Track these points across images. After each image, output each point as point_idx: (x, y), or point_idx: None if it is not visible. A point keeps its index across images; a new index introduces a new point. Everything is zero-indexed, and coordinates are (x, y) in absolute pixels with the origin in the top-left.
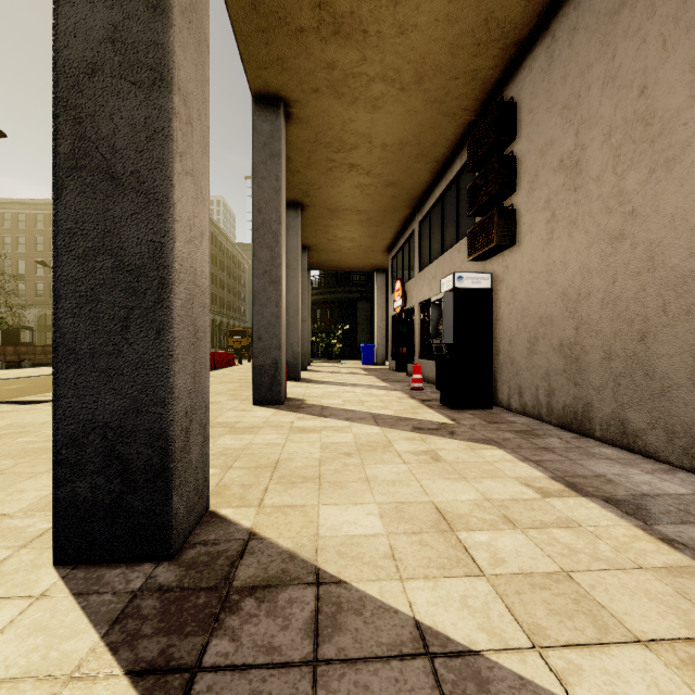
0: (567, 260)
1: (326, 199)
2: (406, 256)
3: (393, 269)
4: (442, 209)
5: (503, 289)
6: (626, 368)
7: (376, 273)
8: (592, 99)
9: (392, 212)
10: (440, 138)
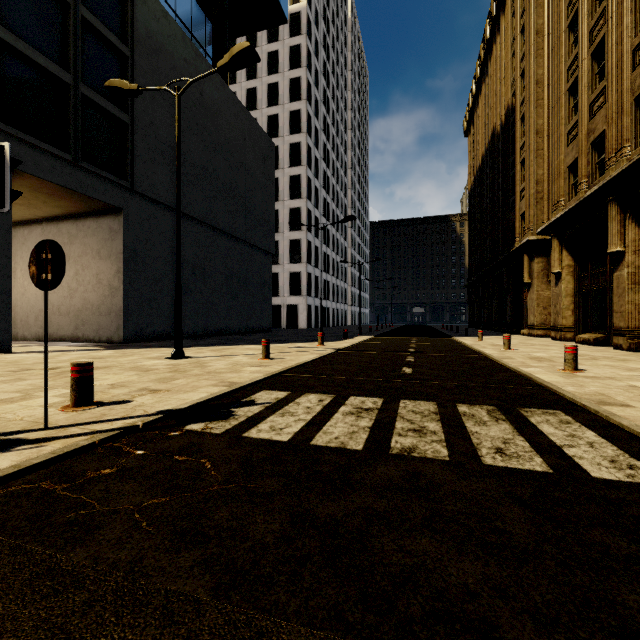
0: (13, 295)
1: None
2: None
3: None
4: None
5: None
6: (25, 323)
7: None
8: (19, 258)
9: None
10: None
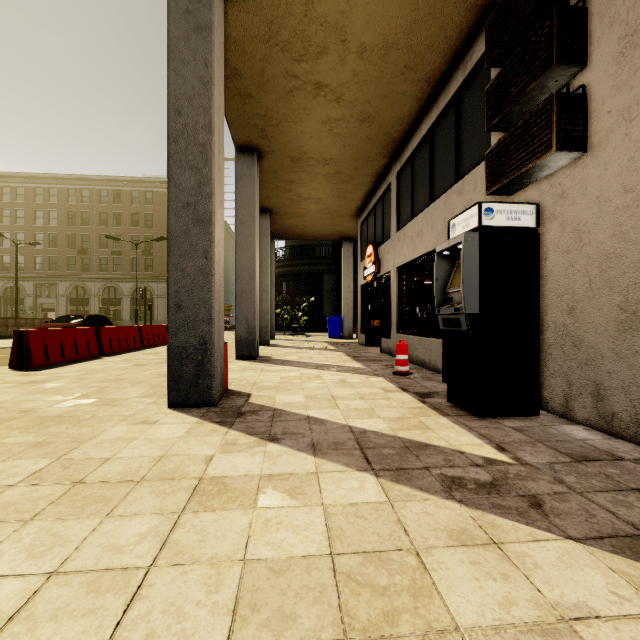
0: None
1: (287, 141)
2: (379, 217)
3: (363, 235)
4: (431, 146)
5: (553, 229)
6: None
7: (343, 242)
8: None
9: (365, 162)
10: (438, 36)
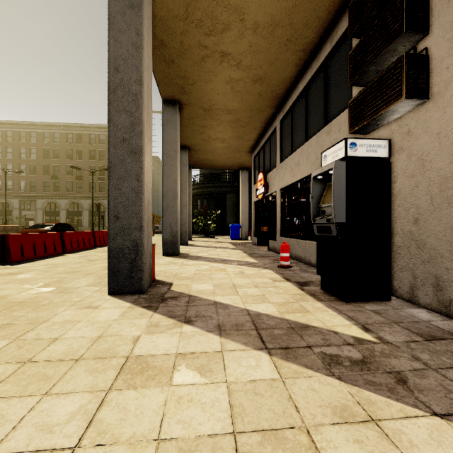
0: None
1: (200, 96)
2: (267, 152)
3: (255, 165)
4: (306, 100)
5: (401, 159)
6: None
7: (241, 170)
8: None
9: (257, 112)
10: (312, 16)
